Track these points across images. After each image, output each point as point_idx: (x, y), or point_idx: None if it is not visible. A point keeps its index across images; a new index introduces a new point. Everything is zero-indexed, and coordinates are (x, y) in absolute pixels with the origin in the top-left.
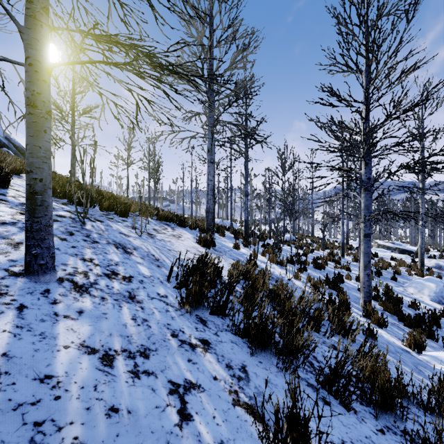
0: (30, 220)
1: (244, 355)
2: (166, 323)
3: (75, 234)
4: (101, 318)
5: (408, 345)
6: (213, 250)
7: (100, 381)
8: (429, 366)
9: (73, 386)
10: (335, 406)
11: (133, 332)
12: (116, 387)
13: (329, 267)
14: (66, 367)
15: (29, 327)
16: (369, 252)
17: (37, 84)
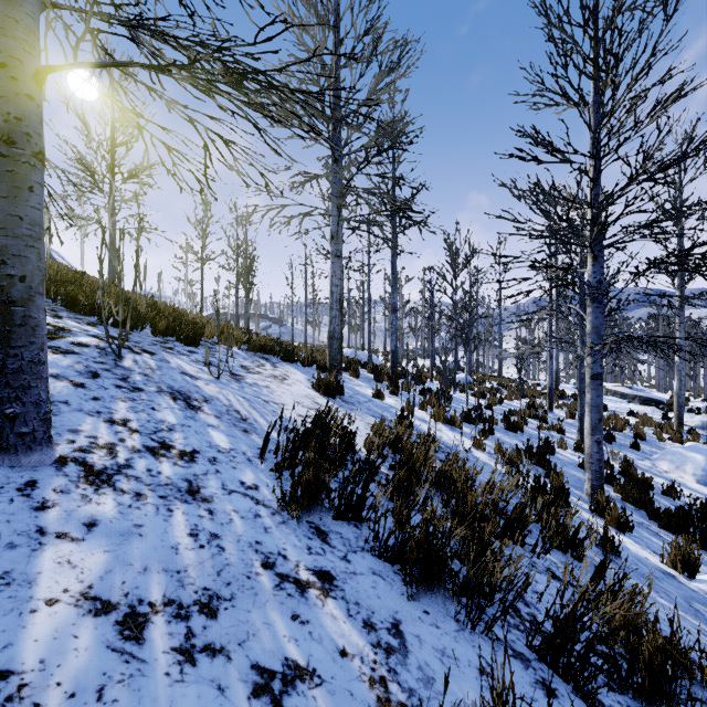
0: (1, 352)
1: (396, 599)
2: (253, 541)
3: (102, 375)
4: (131, 535)
5: (671, 564)
6: (340, 400)
7: (113, 676)
8: None
9: (52, 694)
10: (566, 699)
11: (190, 562)
12: (144, 688)
13: (529, 427)
14: (43, 648)
15: None
16: (600, 404)
17: (16, 102)
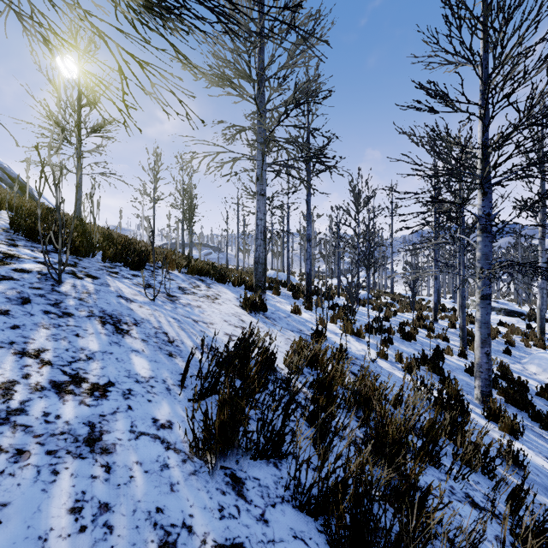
0: None
1: None
2: (153, 508)
3: (33, 301)
4: None
5: None
6: (263, 316)
7: None
8: None
9: None
10: None
11: None
12: None
13: (419, 336)
14: None
15: None
16: (489, 321)
17: None
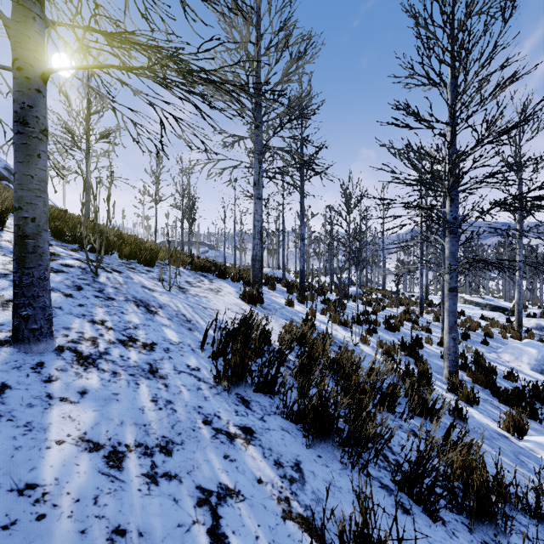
0: (18, 271)
1: (298, 447)
2: (196, 406)
3: (84, 288)
4: (111, 400)
5: (505, 429)
6: (260, 307)
7: (103, 490)
8: (533, 456)
9: (64, 499)
10: (417, 516)
11: (152, 419)
12: (124, 498)
13: (404, 328)
14: (57, 471)
15: (11, 416)
16: (455, 310)
17: (28, 95)
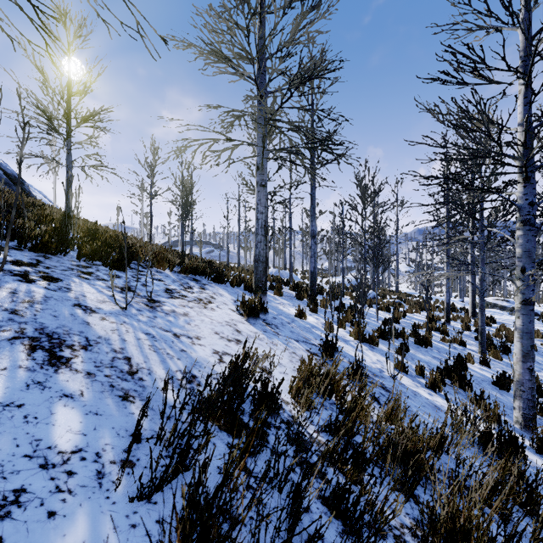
0: None
1: None
2: None
3: None
4: None
5: None
6: (264, 323)
7: None
8: None
9: None
10: None
11: None
12: None
13: (433, 340)
14: None
15: None
16: (532, 330)
17: None
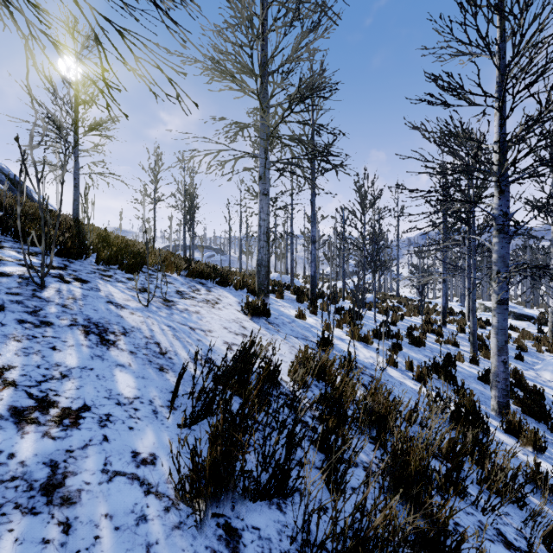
0: None
1: None
2: None
3: (7, 308)
4: None
5: None
6: (266, 322)
7: None
8: None
9: None
10: None
11: None
12: None
13: (428, 341)
14: None
15: None
16: (506, 327)
17: None
